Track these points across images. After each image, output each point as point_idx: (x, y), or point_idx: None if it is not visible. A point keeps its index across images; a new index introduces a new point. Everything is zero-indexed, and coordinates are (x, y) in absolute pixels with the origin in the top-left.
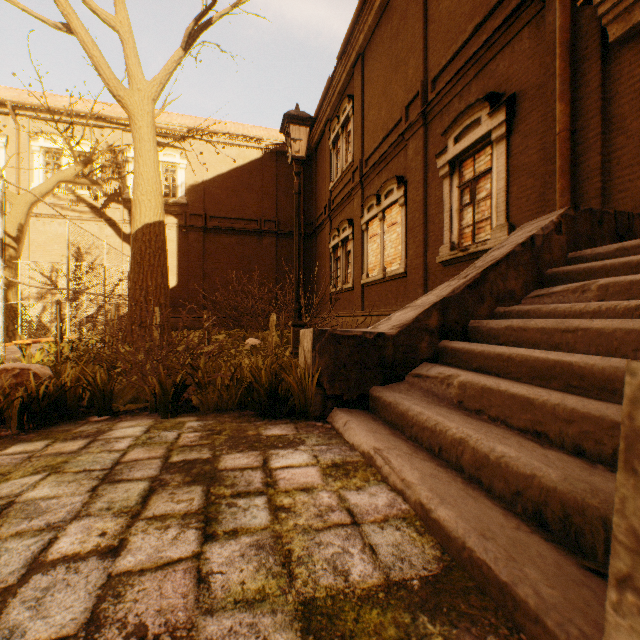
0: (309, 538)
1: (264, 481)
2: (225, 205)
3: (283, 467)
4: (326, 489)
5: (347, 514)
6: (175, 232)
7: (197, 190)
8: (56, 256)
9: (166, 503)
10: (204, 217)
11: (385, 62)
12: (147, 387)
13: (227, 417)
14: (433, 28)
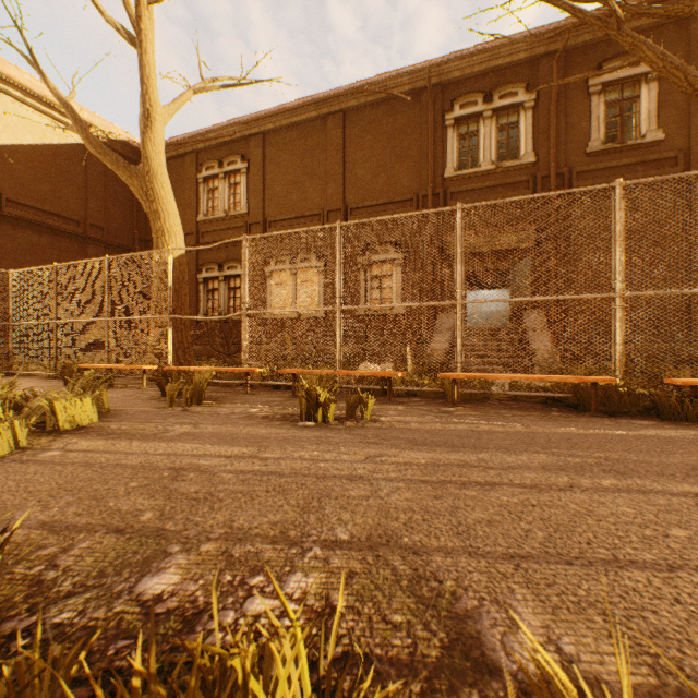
0: None
1: None
2: (32, 189)
3: None
4: None
5: None
6: None
7: None
8: None
9: None
10: None
11: (298, 163)
12: None
13: None
14: (350, 178)
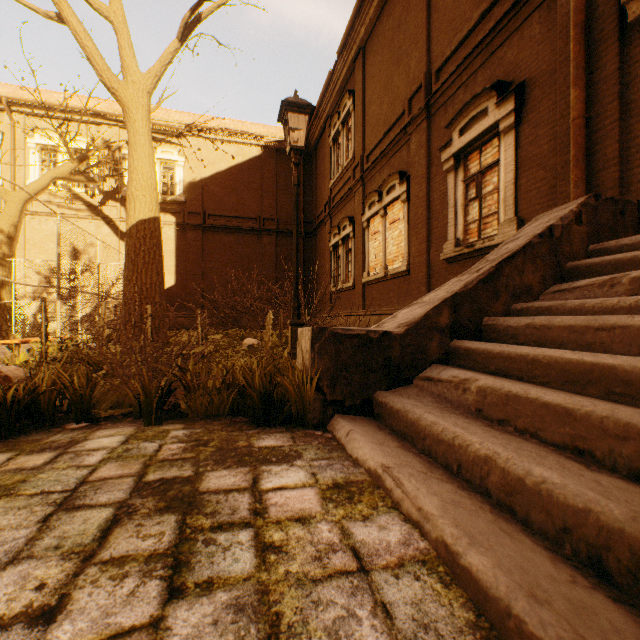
0: (304, 594)
1: (252, 508)
2: (224, 203)
3: (275, 488)
4: (326, 519)
5: (352, 556)
6: (173, 230)
7: (195, 188)
8: (52, 255)
9: (129, 539)
10: (203, 215)
11: (387, 55)
12: (130, 391)
13: (217, 424)
14: (437, 17)
